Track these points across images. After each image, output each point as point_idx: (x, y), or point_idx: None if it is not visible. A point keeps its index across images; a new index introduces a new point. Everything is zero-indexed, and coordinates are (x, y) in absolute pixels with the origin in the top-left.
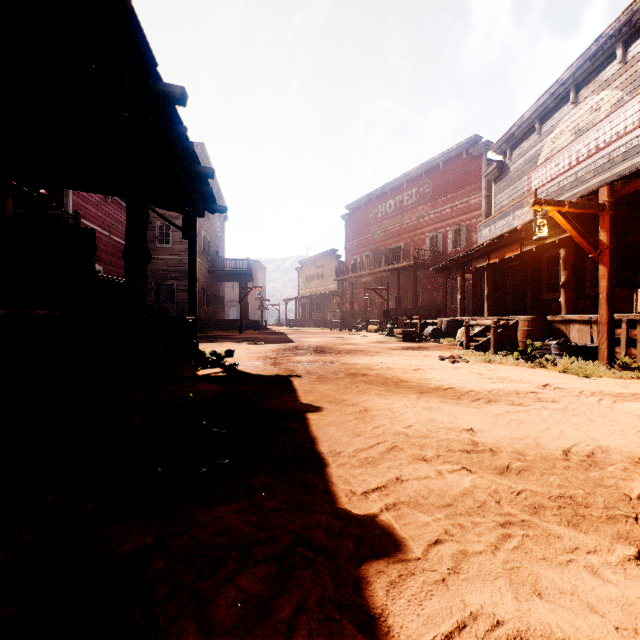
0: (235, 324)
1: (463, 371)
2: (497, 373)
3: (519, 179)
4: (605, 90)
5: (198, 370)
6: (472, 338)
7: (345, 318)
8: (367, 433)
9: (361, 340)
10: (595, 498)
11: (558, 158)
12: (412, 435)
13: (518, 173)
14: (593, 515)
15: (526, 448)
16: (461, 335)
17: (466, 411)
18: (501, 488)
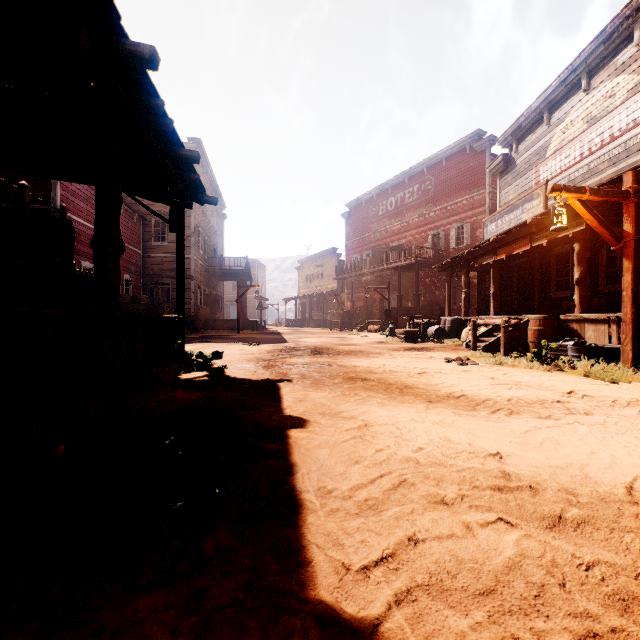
0: (233, 324)
1: (474, 375)
2: (512, 377)
3: (526, 172)
4: (621, 75)
5: (181, 374)
6: (478, 338)
7: (345, 318)
8: (367, 459)
9: (361, 340)
10: None
11: (569, 149)
12: (424, 462)
13: (525, 166)
14: None
15: (574, 483)
16: (466, 335)
17: (486, 427)
18: (560, 557)
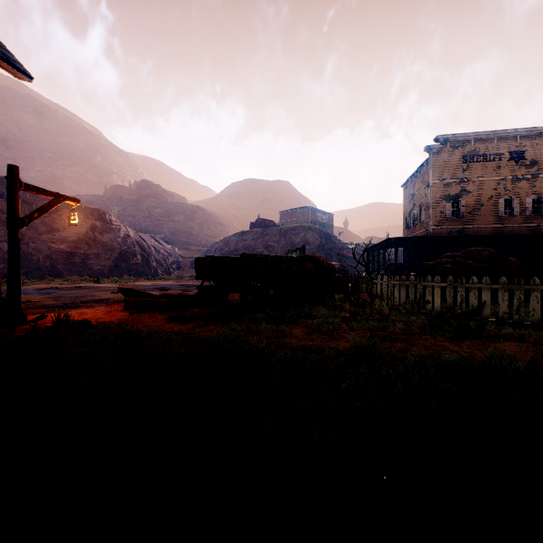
0: None
1: None
2: None
3: None
4: None
5: None
6: None
7: None
8: None
9: None
10: None
11: None
12: None
13: None
14: None
15: None
16: None
17: None
18: None
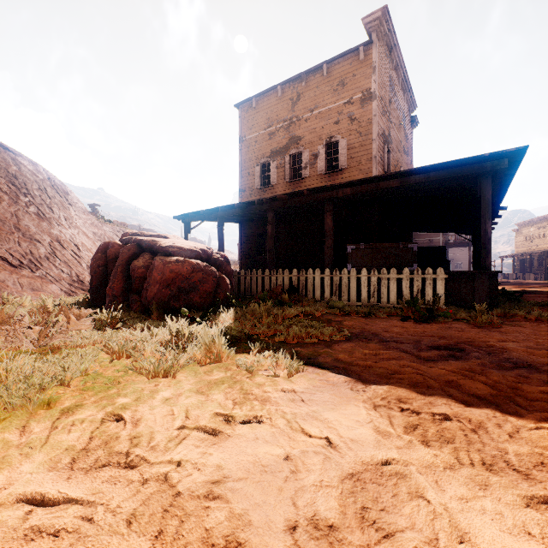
0: None
1: None
2: None
3: None
4: None
5: None
6: None
7: None
8: None
9: None
10: None
11: None
12: None
13: None
14: None
15: None
16: None
17: None
18: None
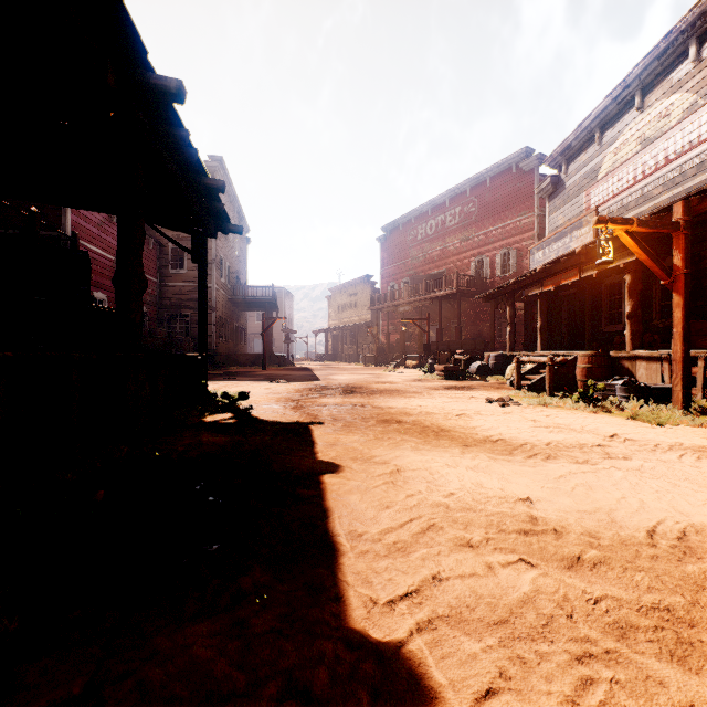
0: (258, 359)
1: (515, 417)
2: (554, 420)
3: (576, 196)
4: (676, 93)
5: (206, 416)
6: (524, 376)
7: (381, 352)
8: (398, 504)
9: (398, 378)
10: (702, 612)
11: (621, 171)
12: (454, 507)
13: (575, 189)
14: (703, 641)
15: (599, 527)
16: (511, 372)
17: (520, 472)
18: (572, 593)
